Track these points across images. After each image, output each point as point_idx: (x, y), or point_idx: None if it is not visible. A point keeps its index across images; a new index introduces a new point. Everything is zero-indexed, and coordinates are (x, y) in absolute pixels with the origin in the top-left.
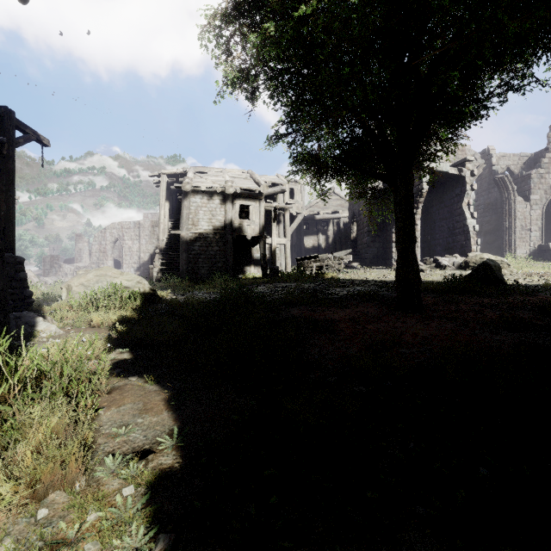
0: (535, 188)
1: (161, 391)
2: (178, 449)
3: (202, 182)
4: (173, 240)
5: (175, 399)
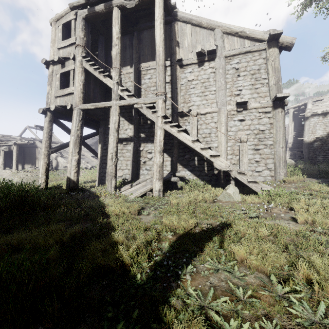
0: None
1: (314, 179)
2: (321, 182)
3: (318, 108)
4: (295, 142)
5: (318, 178)
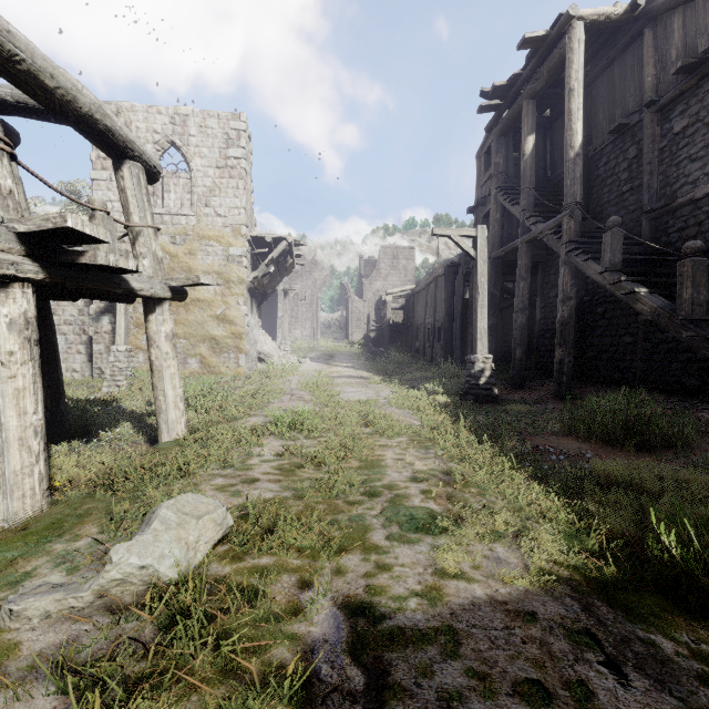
0: (367, 291)
1: None
2: None
3: None
4: None
5: None
